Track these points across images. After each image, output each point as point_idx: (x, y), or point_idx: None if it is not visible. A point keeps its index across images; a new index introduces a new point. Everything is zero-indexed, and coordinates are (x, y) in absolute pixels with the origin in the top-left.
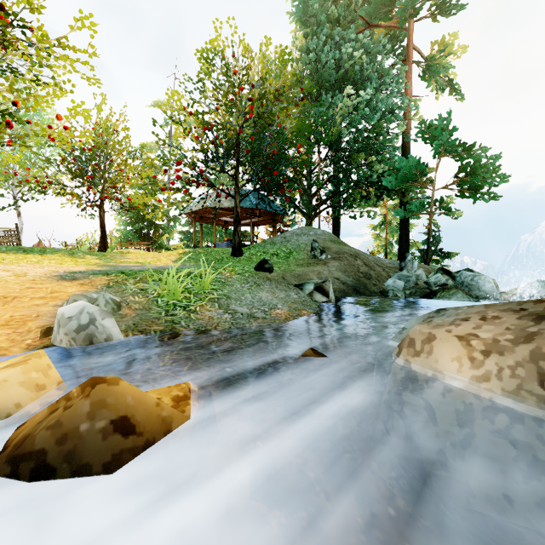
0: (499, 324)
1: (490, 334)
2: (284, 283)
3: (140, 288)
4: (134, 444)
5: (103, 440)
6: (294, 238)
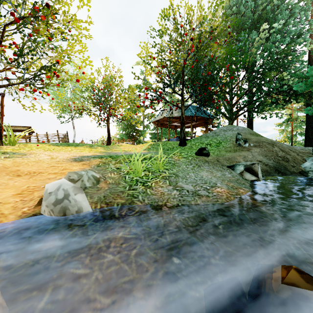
0: None
1: None
2: (219, 164)
3: (117, 167)
4: None
5: None
6: (221, 132)
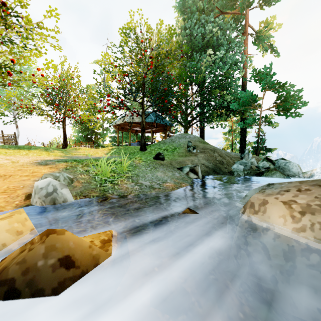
0: (310, 194)
1: (305, 200)
2: (171, 167)
3: (85, 170)
4: (74, 274)
5: (52, 272)
6: (177, 140)
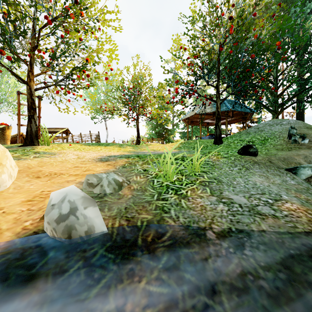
0: None
1: None
2: (273, 166)
3: (144, 168)
4: None
5: None
6: (266, 127)
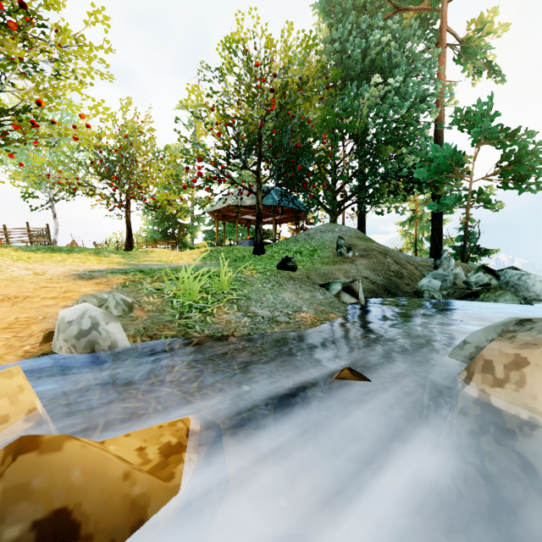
0: None
1: None
2: (309, 282)
3: (156, 287)
4: None
5: None
6: (318, 235)
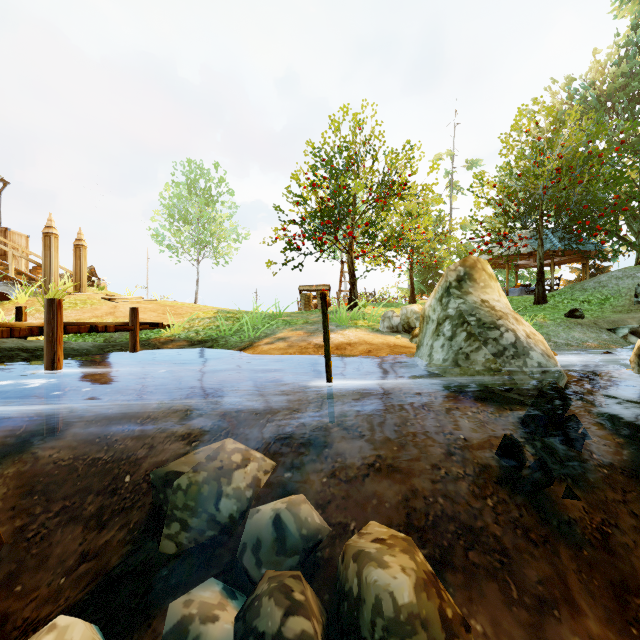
0: None
1: None
2: (596, 327)
3: None
4: None
5: None
6: (612, 282)
